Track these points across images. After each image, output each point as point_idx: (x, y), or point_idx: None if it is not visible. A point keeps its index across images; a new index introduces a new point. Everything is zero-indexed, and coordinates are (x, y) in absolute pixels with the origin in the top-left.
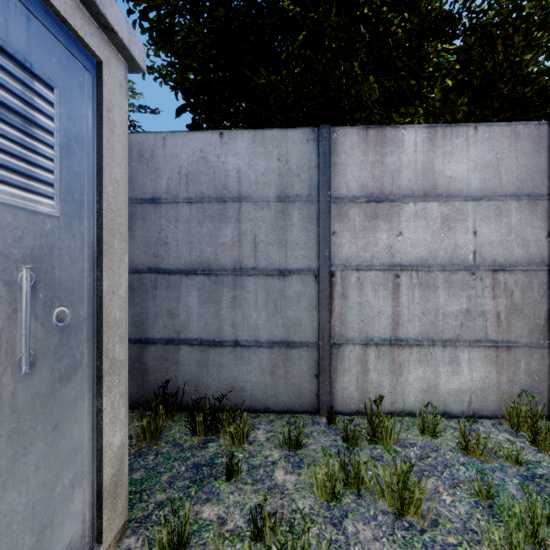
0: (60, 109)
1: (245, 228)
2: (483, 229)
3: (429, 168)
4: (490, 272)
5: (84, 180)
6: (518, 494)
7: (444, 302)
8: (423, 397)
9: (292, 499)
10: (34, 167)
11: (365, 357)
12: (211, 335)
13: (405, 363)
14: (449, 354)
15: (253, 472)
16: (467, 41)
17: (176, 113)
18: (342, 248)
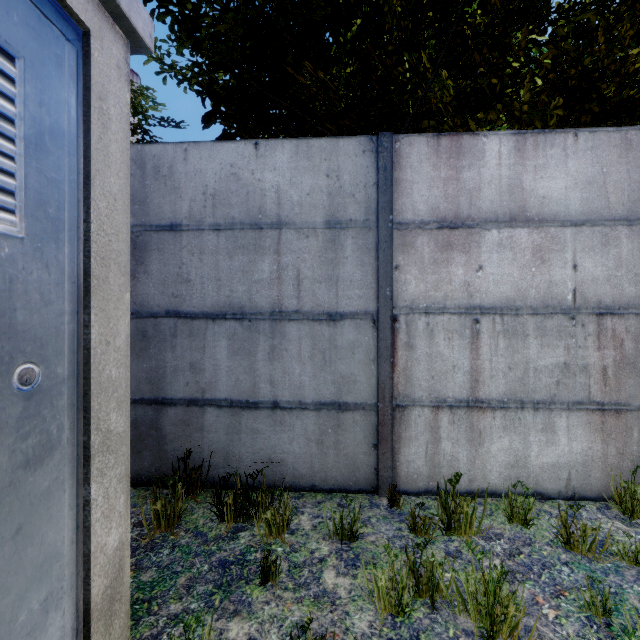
0: (25, 89)
1: (286, 261)
2: (585, 262)
3: (516, 185)
4: (594, 316)
5: (64, 189)
6: None
7: (536, 353)
8: (509, 473)
9: (348, 628)
10: None
11: (436, 422)
12: (244, 395)
13: (486, 430)
14: (543, 419)
15: (295, 573)
16: (558, 33)
17: (202, 122)
18: (407, 286)
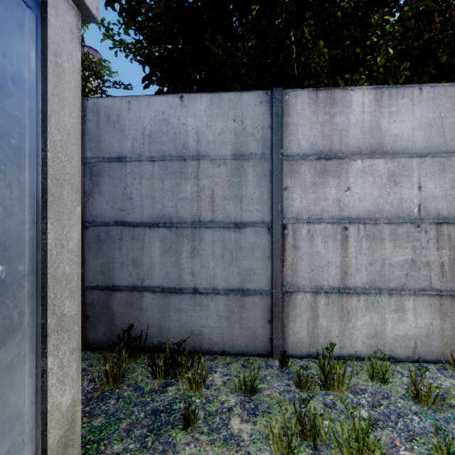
0: None
1: (203, 184)
2: (427, 184)
3: (376, 126)
4: (434, 225)
5: (25, 125)
6: None
7: (390, 252)
8: (370, 342)
9: None
10: None
11: (315, 304)
12: (172, 283)
13: (353, 310)
14: (395, 302)
15: (209, 419)
16: (405, 16)
17: (142, 82)
18: (293, 203)
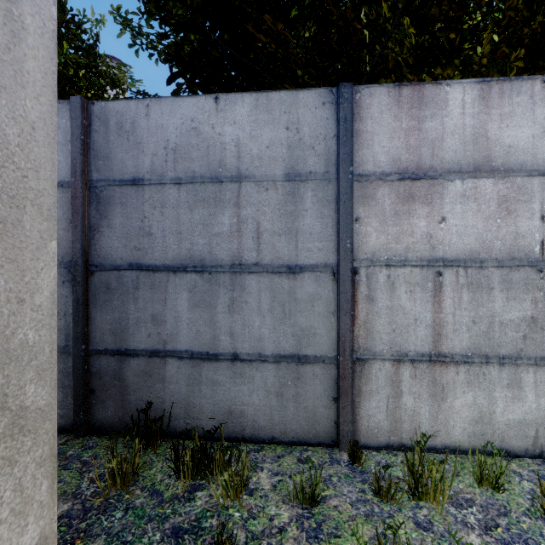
0: None
1: (245, 214)
2: None
3: (481, 134)
4: None
5: None
6: None
7: (502, 307)
8: (473, 429)
9: None
10: None
11: (397, 376)
12: (204, 346)
13: (449, 385)
14: (508, 375)
15: None
16: None
17: (167, 84)
18: (368, 239)
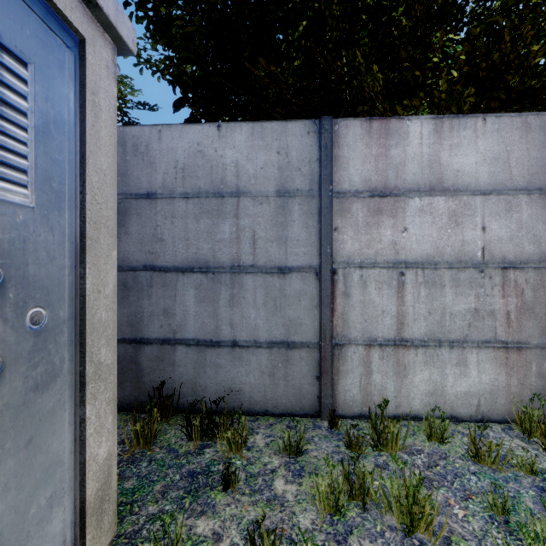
0: (35, 88)
1: (243, 224)
2: (492, 225)
3: (435, 160)
4: (499, 270)
5: (65, 168)
6: (536, 508)
7: (451, 300)
8: (429, 400)
9: (293, 520)
10: (3, 150)
11: (368, 358)
12: (209, 335)
13: (410, 364)
14: (457, 355)
15: (251, 481)
16: (472, 32)
17: (173, 107)
18: (344, 245)
